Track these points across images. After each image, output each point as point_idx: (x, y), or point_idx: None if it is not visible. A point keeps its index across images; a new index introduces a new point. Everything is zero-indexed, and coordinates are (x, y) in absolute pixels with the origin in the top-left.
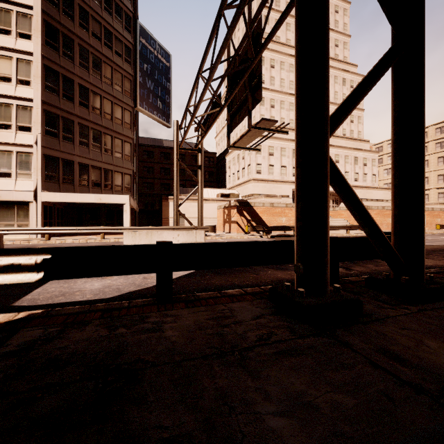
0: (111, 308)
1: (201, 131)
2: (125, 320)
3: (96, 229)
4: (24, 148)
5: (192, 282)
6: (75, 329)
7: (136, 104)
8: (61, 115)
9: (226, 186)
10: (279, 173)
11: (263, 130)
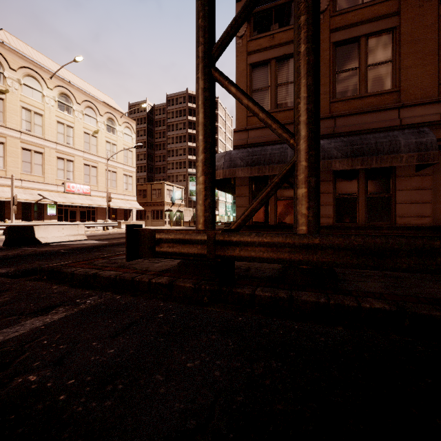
0: None
1: None
2: None
3: None
4: None
5: None
6: None
7: None
8: None
9: None
10: None
11: None
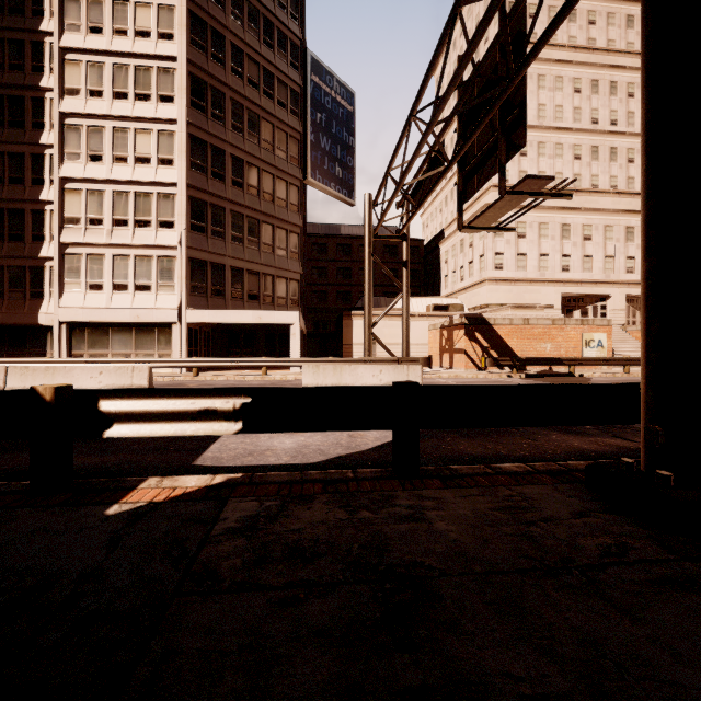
0: (332, 479)
1: (407, 207)
2: (362, 498)
3: (256, 362)
4: (166, 250)
5: (428, 447)
6: (298, 505)
7: (305, 175)
8: (209, 202)
9: (440, 292)
10: (537, 266)
11: (526, 195)
